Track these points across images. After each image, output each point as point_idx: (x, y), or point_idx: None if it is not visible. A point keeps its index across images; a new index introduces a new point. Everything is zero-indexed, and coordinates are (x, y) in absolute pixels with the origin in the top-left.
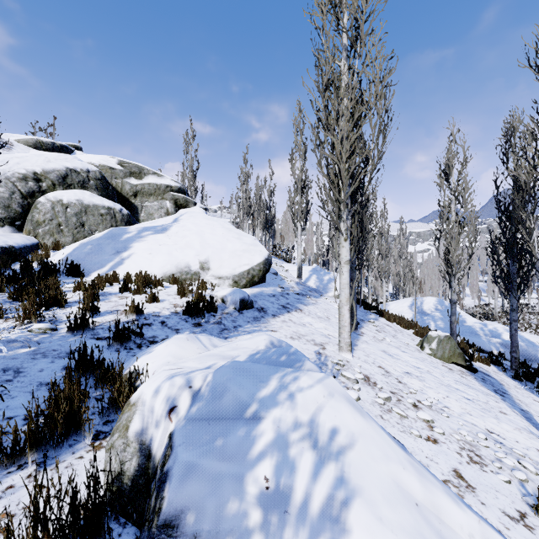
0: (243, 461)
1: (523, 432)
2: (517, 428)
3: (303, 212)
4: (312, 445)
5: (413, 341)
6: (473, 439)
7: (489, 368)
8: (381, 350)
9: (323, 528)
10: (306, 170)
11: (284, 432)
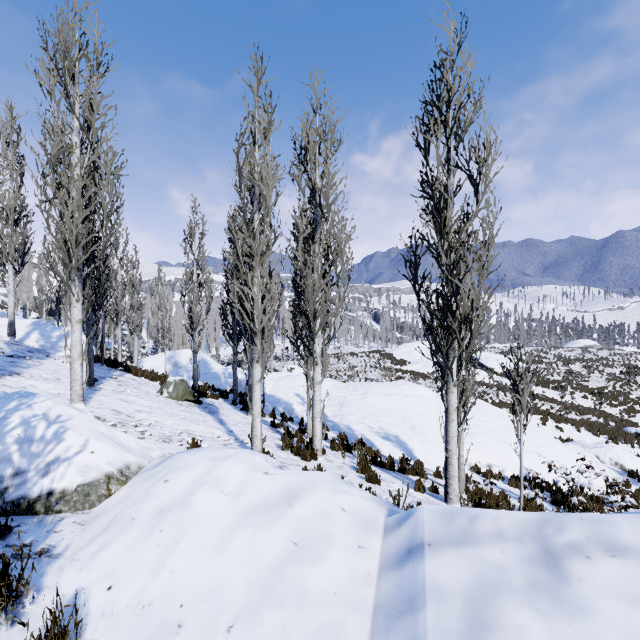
0: (2, 433)
1: (211, 427)
2: (208, 426)
3: (19, 252)
4: (46, 420)
5: (157, 390)
6: (172, 434)
7: (218, 401)
8: (118, 399)
9: (53, 441)
10: (23, 198)
11: (27, 418)
